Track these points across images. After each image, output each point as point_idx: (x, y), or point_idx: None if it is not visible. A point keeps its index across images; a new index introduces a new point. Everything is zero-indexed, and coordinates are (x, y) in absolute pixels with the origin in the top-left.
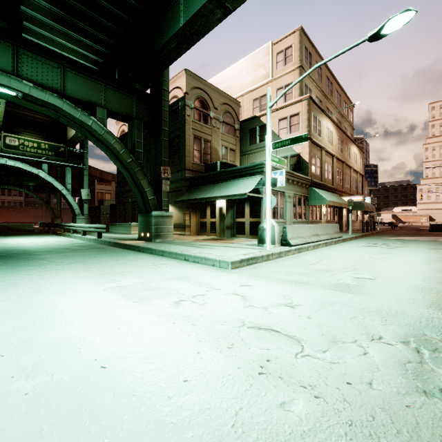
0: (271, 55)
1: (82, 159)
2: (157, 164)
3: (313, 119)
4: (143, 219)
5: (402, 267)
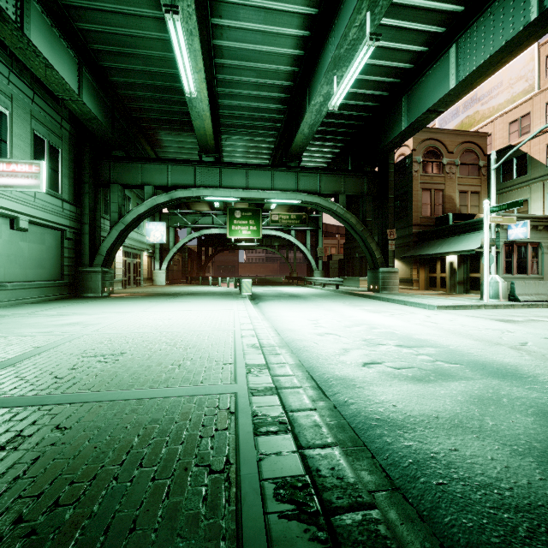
0: (536, 61)
1: (317, 222)
2: (383, 228)
3: None
4: (371, 274)
5: None
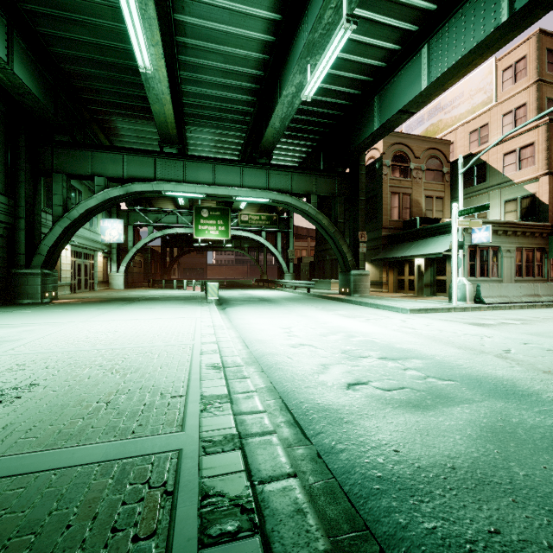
0: (493, 75)
1: (288, 224)
2: (355, 230)
3: None
4: (343, 277)
5: None
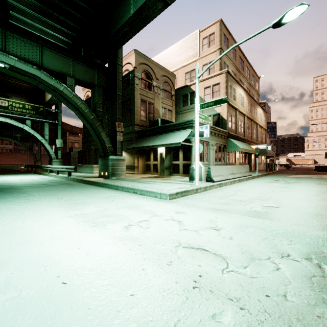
0: (198, 40)
1: (57, 117)
2: (113, 120)
3: (229, 88)
4: (102, 161)
5: (298, 198)
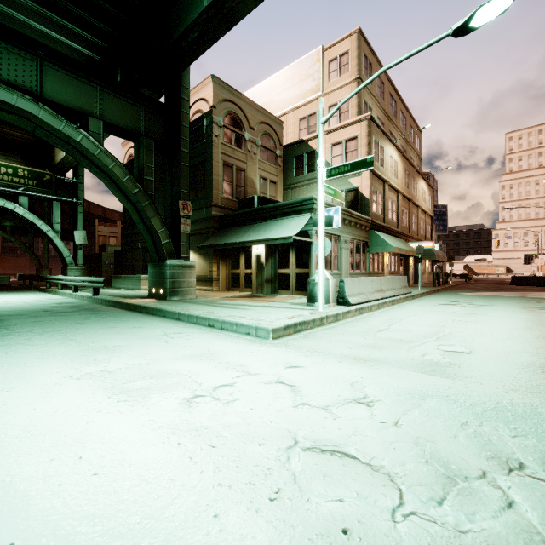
0: (321, 63)
1: (76, 192)
2: (173, 197)
3: (374, 145)
4: (154, 270)
5: (500, 334)
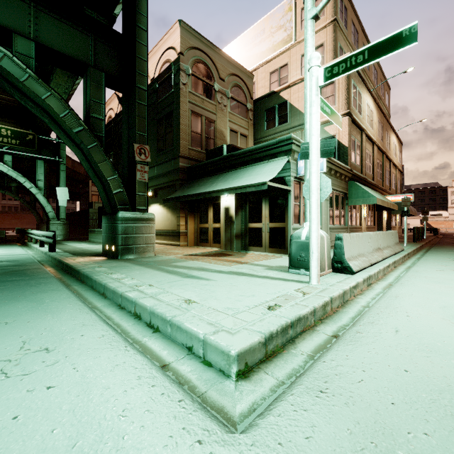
0: (293, 12)
1: (58, 151)
2: (130, 142)
3: (352, 89)
4: (107, 223)
5: None
